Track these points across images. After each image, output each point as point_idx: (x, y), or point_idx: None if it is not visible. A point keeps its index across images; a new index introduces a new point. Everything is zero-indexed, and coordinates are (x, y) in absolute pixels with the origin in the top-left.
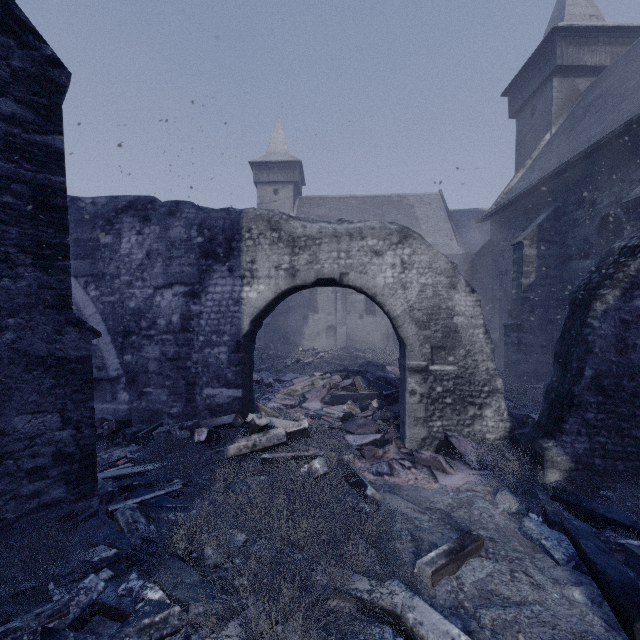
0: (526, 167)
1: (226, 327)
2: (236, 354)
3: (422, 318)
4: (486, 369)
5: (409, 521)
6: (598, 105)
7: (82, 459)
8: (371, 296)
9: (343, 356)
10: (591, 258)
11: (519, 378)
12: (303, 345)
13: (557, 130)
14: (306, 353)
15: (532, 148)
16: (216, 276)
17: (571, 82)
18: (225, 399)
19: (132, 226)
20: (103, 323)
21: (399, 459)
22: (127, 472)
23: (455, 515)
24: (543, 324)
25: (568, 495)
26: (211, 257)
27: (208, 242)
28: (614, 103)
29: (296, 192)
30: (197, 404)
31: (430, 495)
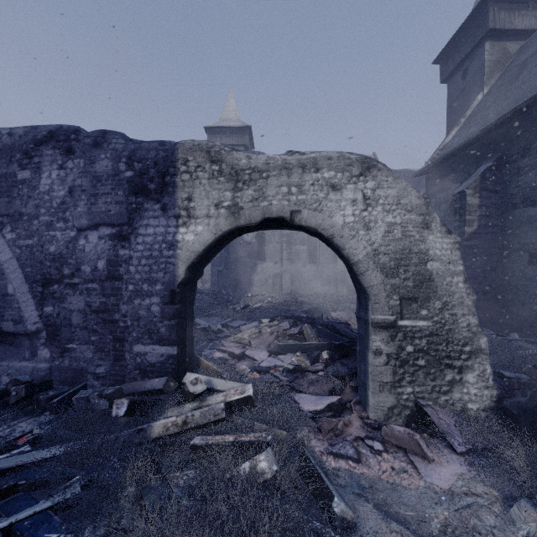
0: (460, 125)
1: (159, 274)
2: (170, 306)
3: (389, 264)
4: (467, 325)
5: None
6: (536, 59)
7: None
8: (327, 238)
9: (289, 302)
10: None
11: None
12: (252, 290)
13: (490, 90)
14: (255, 298)
15: (464, 109)
16: (147, 216)
17: (502, 45)
18: (158, 357)
19: (53, 159)
20: (20, 270)
21: (365, 438)
22: (16, 463)
23: None
24: (485, 271)
25: None
26: (142, 194)
27: (138, 176)
28: None
29: None
30: (126, 363)
31: (416, 502)
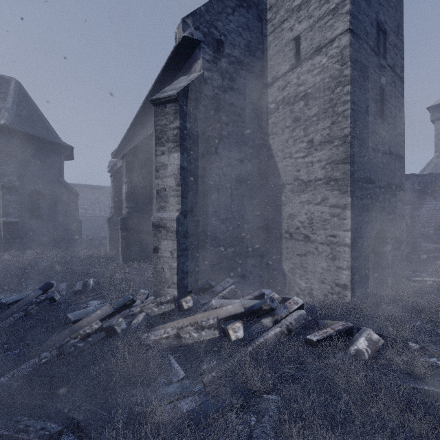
0: None
1: (432, 220)
2: (437, 231)
3: None
4: None
5: None
6: None
7: None
8: None
9: None
10: None
11: None
12: None
13: None
14: None
15: None
16: (427, 201)
17: None
18: (431, 248)
19: None
20: None
21: None
22: None
23: None
24: None
25: None
26: (424, 194)
27: (423, 188)
28: None
29: None
30: (417, 249)
31: None
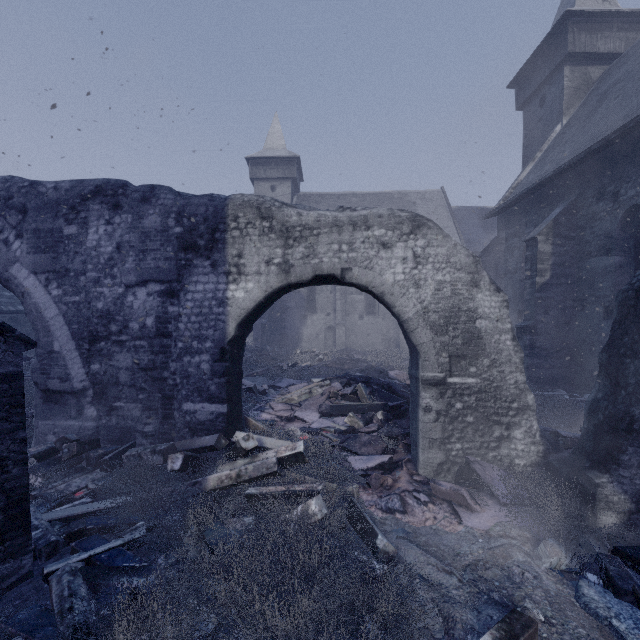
0: (536, 160)
1: (209, 332)
2: (220, 363)
3: (438, 321)
4: (515, 382)
5: (433, 586)
6: (616, 91)
7: (8, 507)
8: (378, 295)
9: (343, 359)
10: (614, 254)
11: (533, 384)
12: (301, 347)
13: (569, 121)
14: (304, 355)
15: (541, 141)
16: (197, 272)
17: (583, 70)
18: (207, 415)
19: (100, 214)
20: (66, 327)
21: (413, 491)
22: (81, 511)
23: (490, 575)
24: (559, 326)
25: (632, 548)
26: (191, 250)
27: (188, 233)
28: (637, 87)
29: (294, 189)
30: (175, 421)
31: (455, 543)
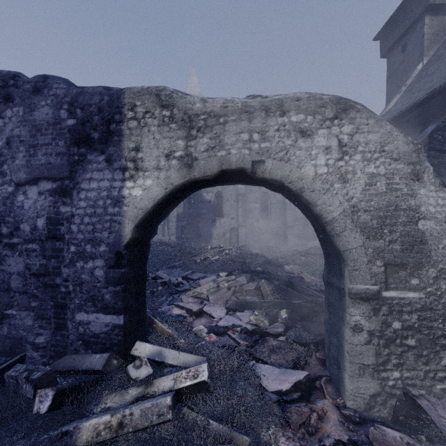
0: (401, 93)
1: (103, 234)
2: (115, 269)
3: (371, 223)
4: None
5: None
6: None
7: None
8: (295, 192)
9: (245, 254)
10: None
11: None
12: (212, 243)
13: (429, 60)
14: (214, 250)
15: (403, 79)
16: (91, 168)
17: (440, 19)
18: (102, 327)
19: None
20: None
21: (348, 443)
22: None
23: None
24: None
25: None
26: (84, 144)
27: (80, 124)
28: None
29: None
30: (68, 332)
31: None
